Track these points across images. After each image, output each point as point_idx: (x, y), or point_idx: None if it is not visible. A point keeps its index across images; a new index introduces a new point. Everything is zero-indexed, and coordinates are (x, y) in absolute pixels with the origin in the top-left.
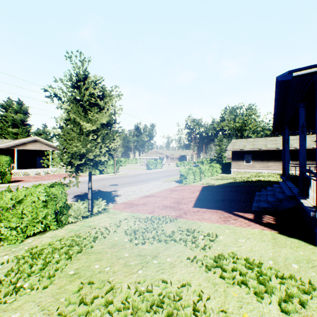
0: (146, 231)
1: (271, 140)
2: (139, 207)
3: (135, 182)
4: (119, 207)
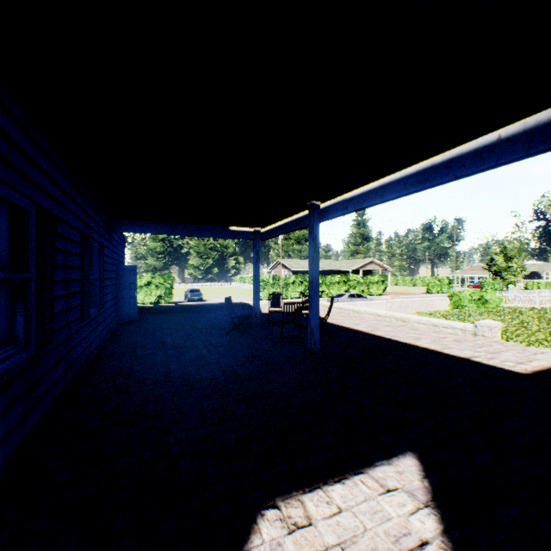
0: None
1: None
2: None
3: None
4: None
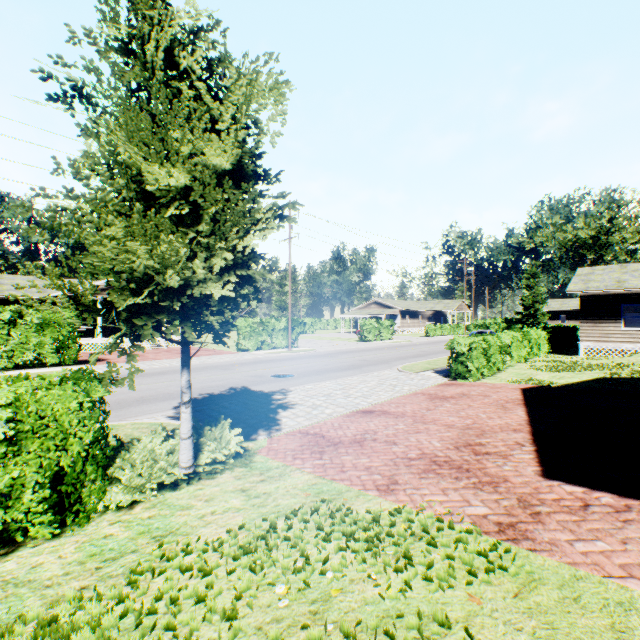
0: None
1: None
2: (344, 454)
3: (334, 370)
4: (283, 449)
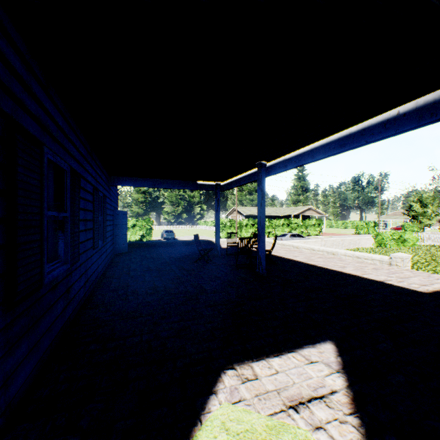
0: None
1: None
2: None
3: None
4: None
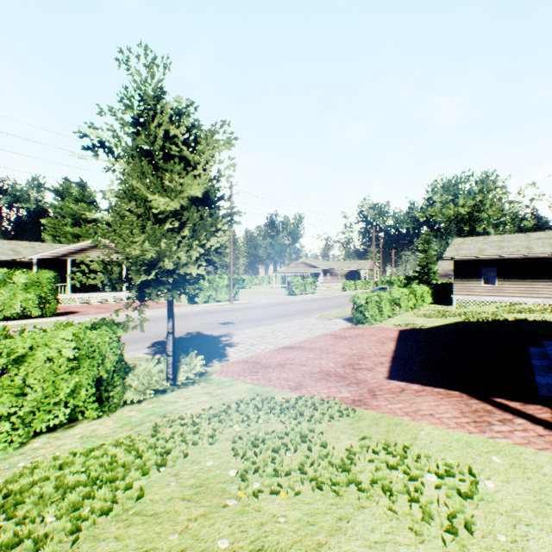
0: (284, 445)
1: (540, 237)
2: (272, 372)
3: (267, 319)
4: (231, 371)
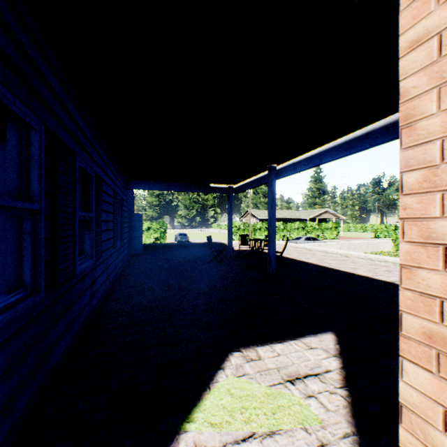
0: None
1: None
2: None
3: None
4: None
